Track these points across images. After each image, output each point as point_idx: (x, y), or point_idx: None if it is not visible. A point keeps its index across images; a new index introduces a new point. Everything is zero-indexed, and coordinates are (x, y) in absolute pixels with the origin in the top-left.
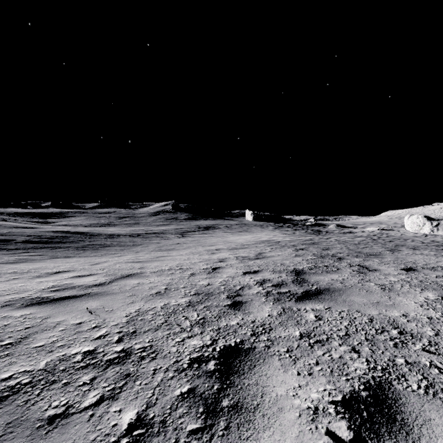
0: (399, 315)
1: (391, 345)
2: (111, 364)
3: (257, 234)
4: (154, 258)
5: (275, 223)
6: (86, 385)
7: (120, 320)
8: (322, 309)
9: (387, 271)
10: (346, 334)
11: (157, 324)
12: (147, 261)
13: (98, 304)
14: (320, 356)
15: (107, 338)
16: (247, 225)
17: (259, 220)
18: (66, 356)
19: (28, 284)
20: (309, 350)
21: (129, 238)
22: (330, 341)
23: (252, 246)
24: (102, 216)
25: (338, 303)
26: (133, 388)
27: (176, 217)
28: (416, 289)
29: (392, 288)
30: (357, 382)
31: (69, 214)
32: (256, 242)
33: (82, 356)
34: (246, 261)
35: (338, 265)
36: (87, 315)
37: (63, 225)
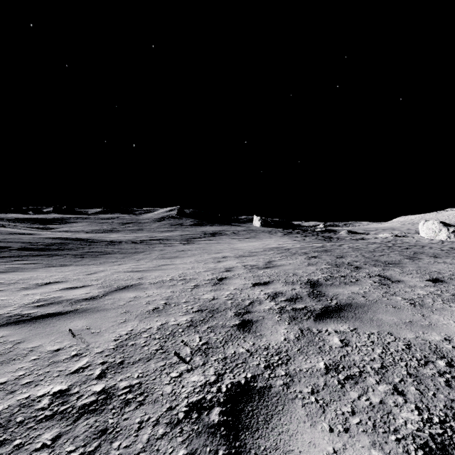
0: (440, 340)
1: (442, 383)
2: (85, 412)
3: (266, 241)
4: (156, 267)
5: (284, 229)
6: (46, 448)
7: (107, 346)
8: (347, 330)
9: (413, 283)
10: (382, 366)
11: (150, 352)
12: (148, 271)
13: (84, 324)
14: (354, 400)
15: (87, 372)
16: (255, 231)
17: (267, 226)
18: (29, 400)
19: (11, 297)
20: (339, 391)
21: (131, 245)
22: (364, 377)
23: (260, 254)
24: (104, 222)
25: (364, 323)
26: (107, 454)
27: (182, 222)
28: (451, 305)
29: (422, 303)
30: (412, 444)
31: (71, 220)
32: (265, 249)
33: (49, 400)
34: (254, 271)
35: (356, 275)
36: (69, 338)
37: (64, 231)
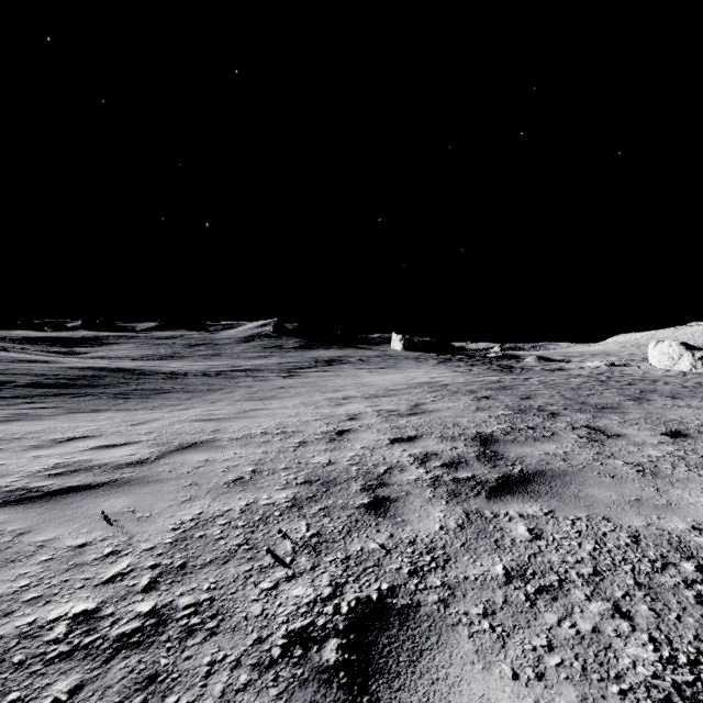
0: (686, 529)
1: (691, 600)
2: (123, 647)
3: (411, 373)
4: (240, 413)
5: (439, 354)
6: None
7: (161, 539)
8: (539, 513)
9: (640, 438)
10: (595, 572)
11: (229, 549)
12: (228, 419)
13: (126, 504)
14: (552, 626)
15: (128, 581)
16: (394, 357)
17: (412, 349)
18: (34, 627)
19: (13, 461)
20: (528, 612)
21: (203, 379)
22: (567, 589)
23: (403, 393)
24: (161, 343)
25: (565, 502)
26: None
27: (281, 344)
28: (700, 473)
29: (656, 470)
30: (645, 700)
31: (110, 341)
32: (409, 386)
33: (67, 627)
34: (393, 420)
35: (551, 426)
36: (101, 526)
37: (98, 357)
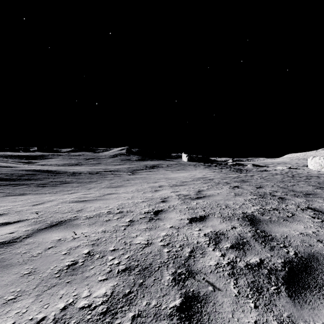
0: None
1: None
2: None
3: (192, 172)
4: (100, 196)
5: (205, 163)
6: None
7: None
8: None
9: None
10: None
11: None
12: (91, 201)
13: None
14: None
15: None
16: (183, 164)
17: (192, 161)
18: None
19: None
20: None
21: (88, 175)
22: None
23: (190, 183)
24: (73, 158)
25: None
26: None
27: (129, 158)
28: None
29: None
30: None
31: (49, 157)
32: (193, 179)
33: None
34: (188, 202)
35: (287, 208)
36: None
37: (42, 164)
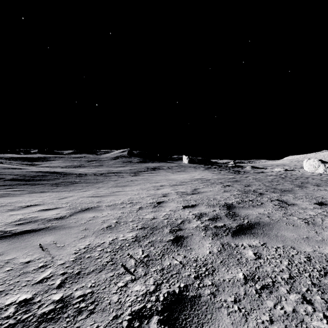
0: None
1: None
2: (43, 321)
3: (192, 174)
4: (111, 193)
5: (205, 165)
6: None
7: (68, 258)
8: (259, 245)
9: (304, 205)
10: (290, 277)
11: (102, 264)
12: (105, 196)
13: (52, 239)
14: (271, 308)
15: (49, 282)
16: (184, 166)
17: (192, 163)
18: None
19: None
20: (257, 300)
21: (94, 176)
22: (277, 287)
23: (188, 183)
24: (75, 160)
25: (271, 238)
26: None
27: (131, 160)
28: None
29: (314, 222)
30: None
31: (51, 159)
32: (191, 180)
33: (15, 309)
34: (184, 196)
35: (260, 200)
36: (38, 251)
37: (45, 166)
